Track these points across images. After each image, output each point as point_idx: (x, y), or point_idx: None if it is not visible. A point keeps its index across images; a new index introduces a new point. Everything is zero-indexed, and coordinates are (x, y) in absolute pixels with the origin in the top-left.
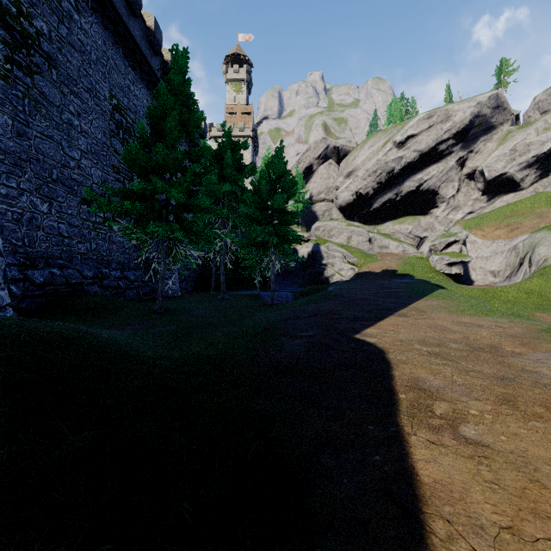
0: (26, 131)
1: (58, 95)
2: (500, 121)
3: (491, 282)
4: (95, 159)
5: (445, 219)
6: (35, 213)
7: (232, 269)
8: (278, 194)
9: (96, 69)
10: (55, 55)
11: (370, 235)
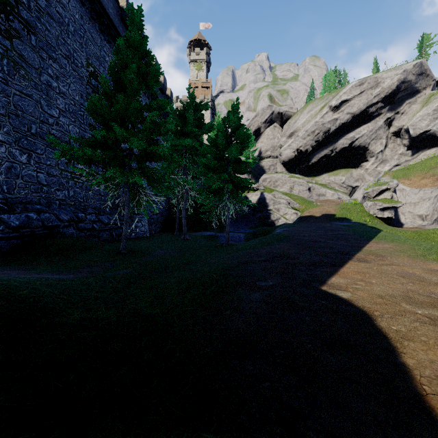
0: (5, 88)
1: (37, 59)
2: (423, 86)
3: (419, 225)
4: (73, 118)
5: (374, 171)
6: (14, 163)
7: (194, 214)
8: (233, 144)
9: (74, 39)
10: (34, 23)
11: (309, 185)
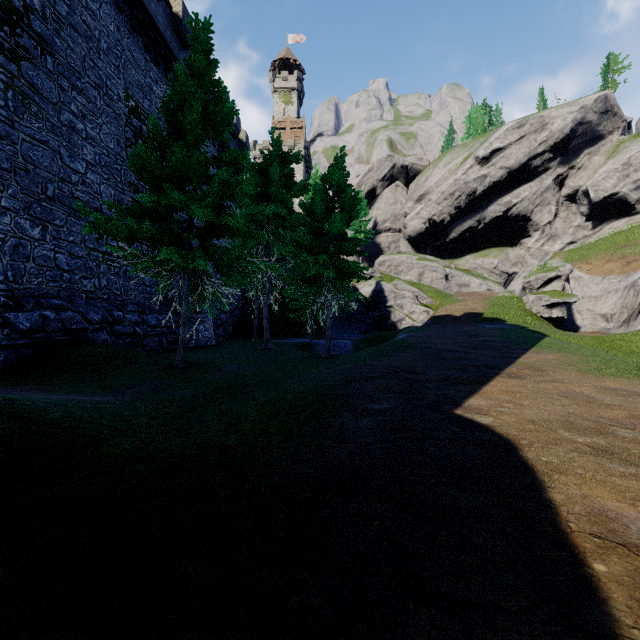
0: (9, 132)
1: (54, 90)
2: (609, 130)
3: (602, 328)
4: (106, 174)
5: (539, 250)
6: (23, 240)
7: (280, 313)
8: (335, 213)
9: (107, 61)
10: (51, 38)
11: (447, 271)
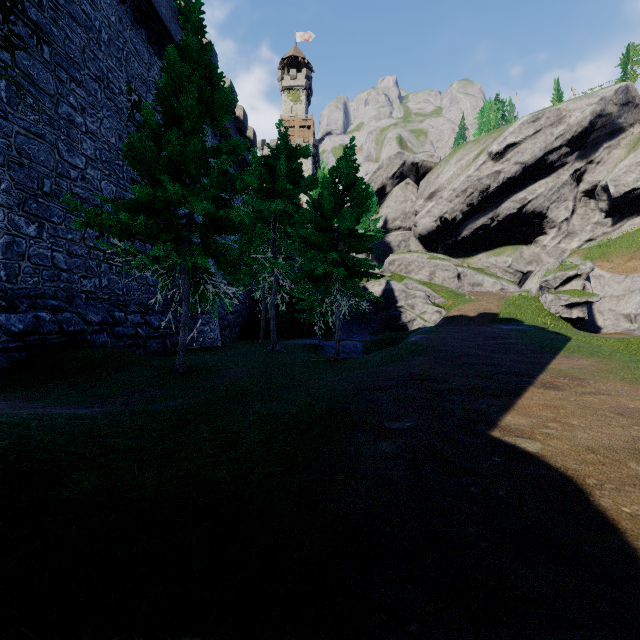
0: (2, 124)
1: (52, 81)
2: (630, 122)
3: (625, 329)
4: (107, 170)
5: (555, 248)
6: (17, 237)
7: (287, 313)
8: (345, 208)
9: (109, 52)
10: (48, 27)
11: (459, 270)
